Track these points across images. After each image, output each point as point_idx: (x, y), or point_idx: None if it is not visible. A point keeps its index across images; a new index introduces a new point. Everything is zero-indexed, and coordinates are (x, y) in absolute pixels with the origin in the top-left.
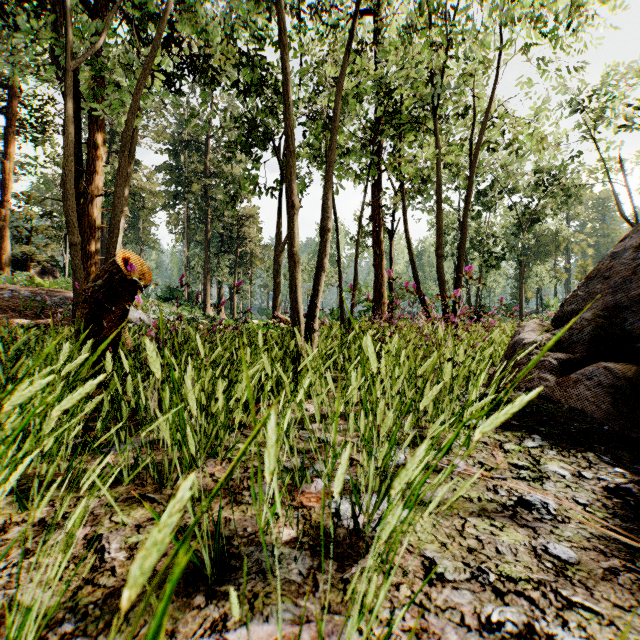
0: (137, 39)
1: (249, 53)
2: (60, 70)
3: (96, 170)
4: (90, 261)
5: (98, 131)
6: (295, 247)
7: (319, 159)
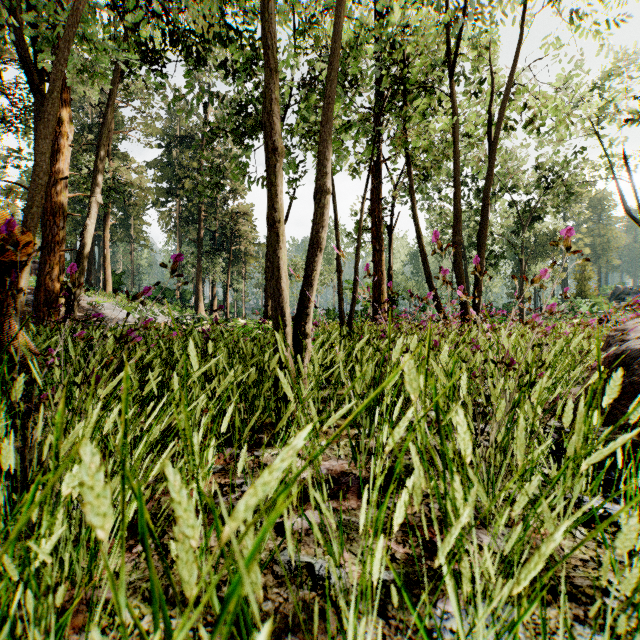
0: (113, 9)
1: (238, 28)
2: (19, 35)
3: (61, 150)
4: (54, 253)
5: (64, 106)
6: (278, 211)
7: (314, 135)
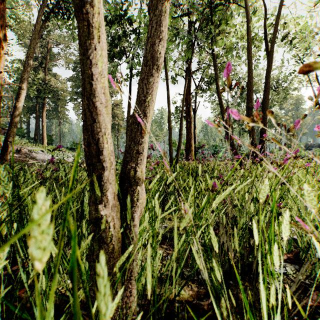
0: None
1: None
2: None
3: None
4: None
5: None
6: None
7: None
